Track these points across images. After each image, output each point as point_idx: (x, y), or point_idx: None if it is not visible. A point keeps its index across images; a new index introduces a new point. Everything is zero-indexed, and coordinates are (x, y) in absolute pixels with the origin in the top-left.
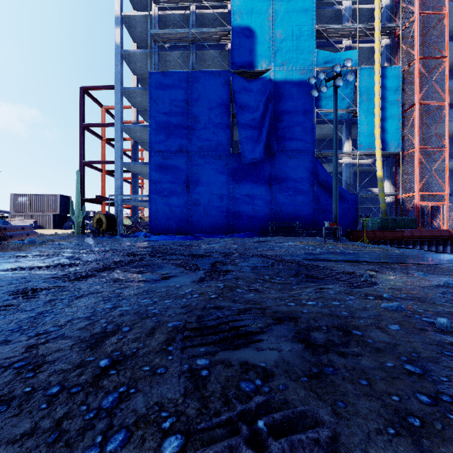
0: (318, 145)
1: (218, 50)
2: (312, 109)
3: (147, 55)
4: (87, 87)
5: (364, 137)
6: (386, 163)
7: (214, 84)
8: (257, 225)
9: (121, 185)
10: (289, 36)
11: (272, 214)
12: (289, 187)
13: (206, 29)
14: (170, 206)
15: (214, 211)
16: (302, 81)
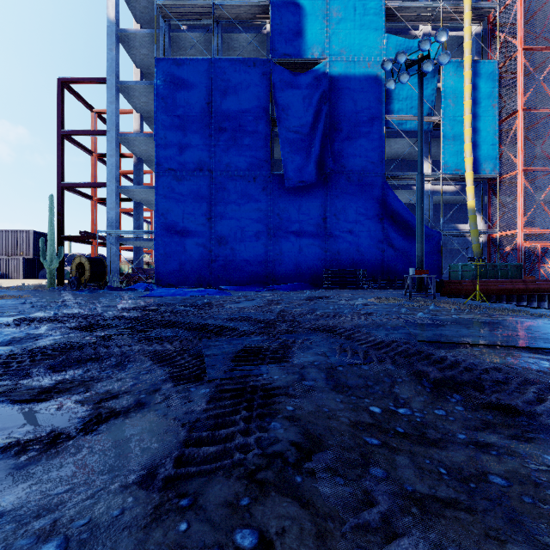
0: (385, 167)
1: (252, 34)
2: (381, 115)
3: (154, 38)
4: (68, 79)
5: (449, 155)
6: (477, 190)
7: (246, 77)
8: (306, 273)
9: (116, 217)
10: (349, 14)
11: (326, 258)
12: (349, 221)
13: (235, 1)
14: (185, 246)
15: (246, 253)
16: (367, 77)
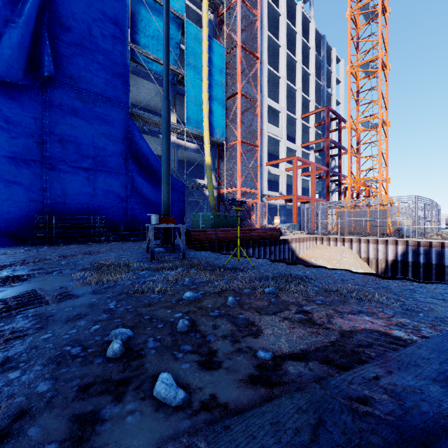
0: None
1: None
2: (125, 38)
3: None
4: None
5: (192, 111)
6: (210, 152)
7: None
8: (3, 221)
9: None
10: None
11: (44, 200)
12: (82, 153)
13: None
14: None
15: None
16: None
